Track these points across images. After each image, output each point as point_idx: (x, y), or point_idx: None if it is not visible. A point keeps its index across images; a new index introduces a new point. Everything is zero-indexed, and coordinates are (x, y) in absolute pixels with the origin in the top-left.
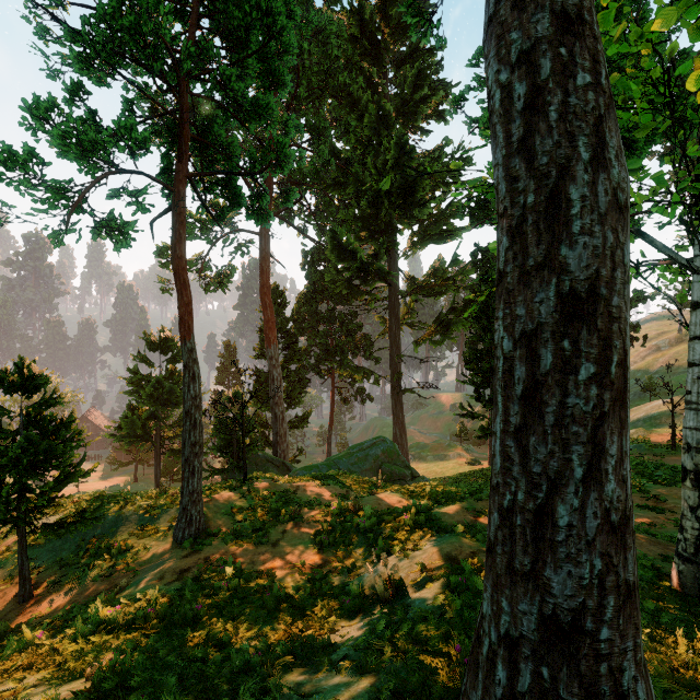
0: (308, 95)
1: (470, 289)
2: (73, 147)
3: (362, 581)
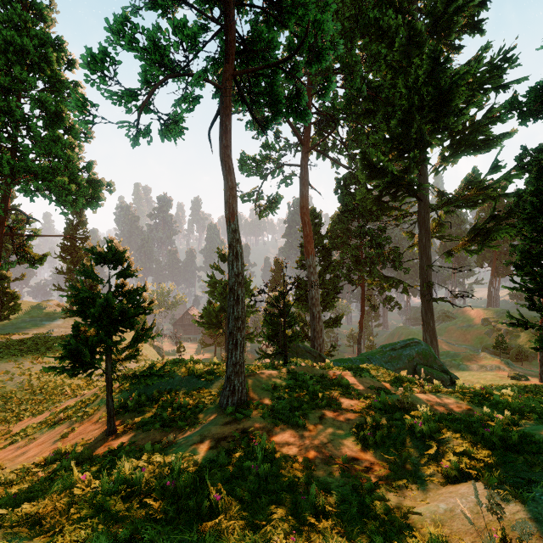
0: (341, 37)
1: (515, 195)
2: (139, 49)
3: (437, 514)
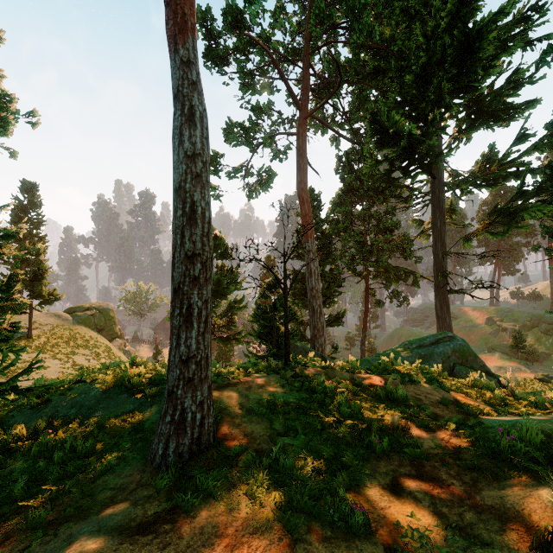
0: None
1: (546, 168)
2: None
3: None
